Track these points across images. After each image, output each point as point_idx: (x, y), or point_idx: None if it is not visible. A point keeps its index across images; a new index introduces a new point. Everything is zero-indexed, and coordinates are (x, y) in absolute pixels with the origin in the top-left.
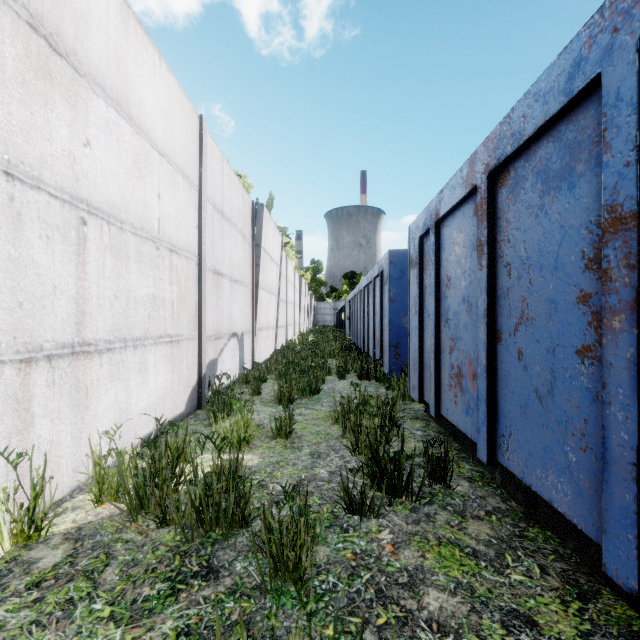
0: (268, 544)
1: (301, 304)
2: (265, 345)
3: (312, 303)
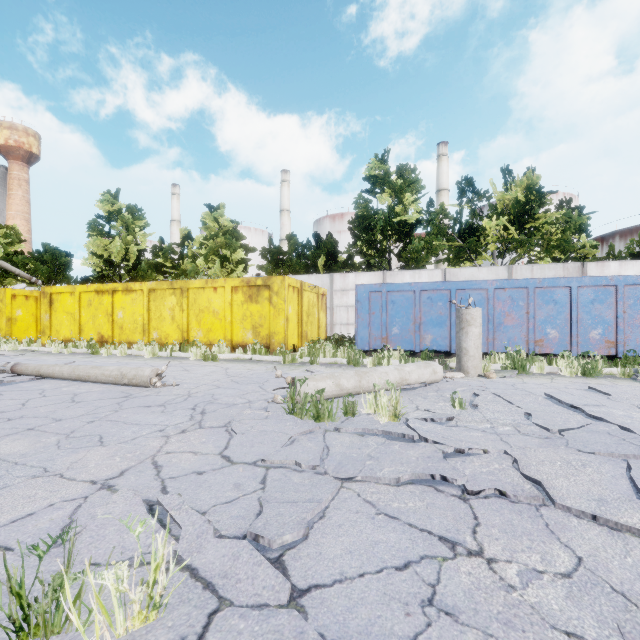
0: None
1: None
2: None
3: None
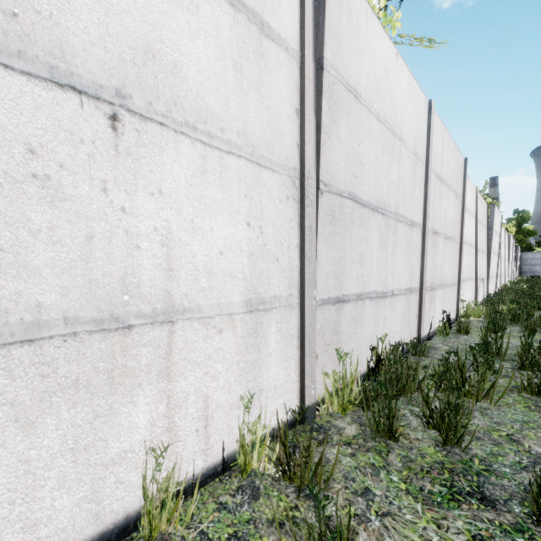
0: (540, 319)
1: (509, 257)
2: (491, 287)
3: (517, 255)
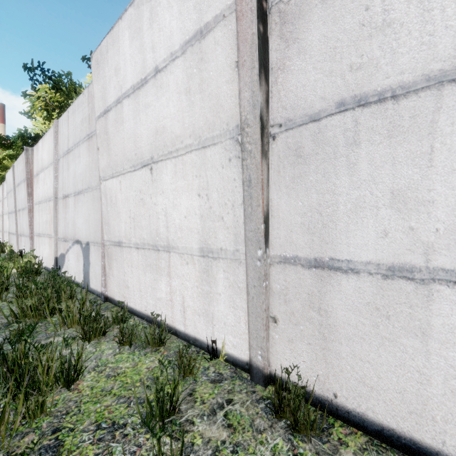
0: None
1: None
2: (149, 283)
3: None
